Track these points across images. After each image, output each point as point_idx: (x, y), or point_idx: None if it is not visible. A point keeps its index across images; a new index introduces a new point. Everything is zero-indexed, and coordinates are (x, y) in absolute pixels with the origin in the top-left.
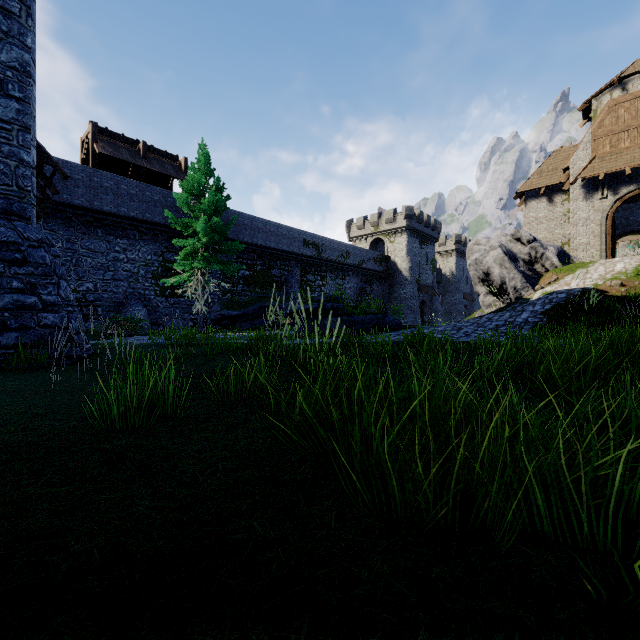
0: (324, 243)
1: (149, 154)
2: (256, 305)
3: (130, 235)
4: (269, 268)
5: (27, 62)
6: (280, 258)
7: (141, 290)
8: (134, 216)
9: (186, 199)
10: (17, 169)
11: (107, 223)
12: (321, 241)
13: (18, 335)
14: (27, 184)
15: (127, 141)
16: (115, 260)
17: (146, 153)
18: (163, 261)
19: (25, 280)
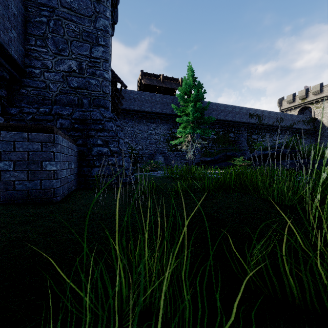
0: (264, 114)
1: (165, 80)
2: (221, 154)
3: (156, 121)
4: (227, 133)
5: (107, 25)
6: (234, 126)
7: (161, 148)
8: (158, 112)
9: (182, 95)
10: (102, 82)
11: (147, 117)
12: (261, 113)
13: (99, 169)
14: (107, 90)
15: (155, 76)
16: (150, 134)
17: (163, 80)
18: (171, 133)
19: (103, 139)
